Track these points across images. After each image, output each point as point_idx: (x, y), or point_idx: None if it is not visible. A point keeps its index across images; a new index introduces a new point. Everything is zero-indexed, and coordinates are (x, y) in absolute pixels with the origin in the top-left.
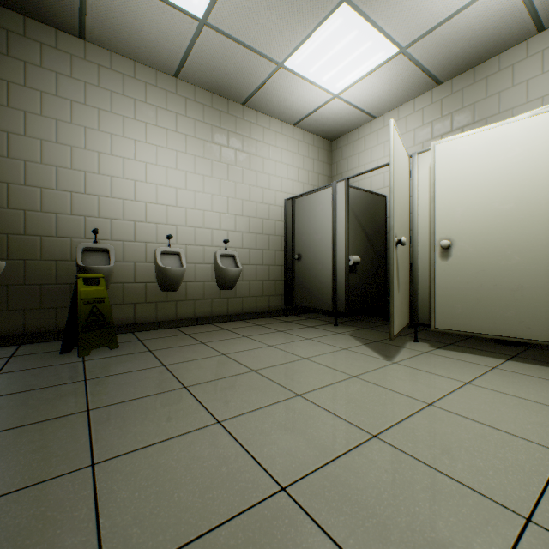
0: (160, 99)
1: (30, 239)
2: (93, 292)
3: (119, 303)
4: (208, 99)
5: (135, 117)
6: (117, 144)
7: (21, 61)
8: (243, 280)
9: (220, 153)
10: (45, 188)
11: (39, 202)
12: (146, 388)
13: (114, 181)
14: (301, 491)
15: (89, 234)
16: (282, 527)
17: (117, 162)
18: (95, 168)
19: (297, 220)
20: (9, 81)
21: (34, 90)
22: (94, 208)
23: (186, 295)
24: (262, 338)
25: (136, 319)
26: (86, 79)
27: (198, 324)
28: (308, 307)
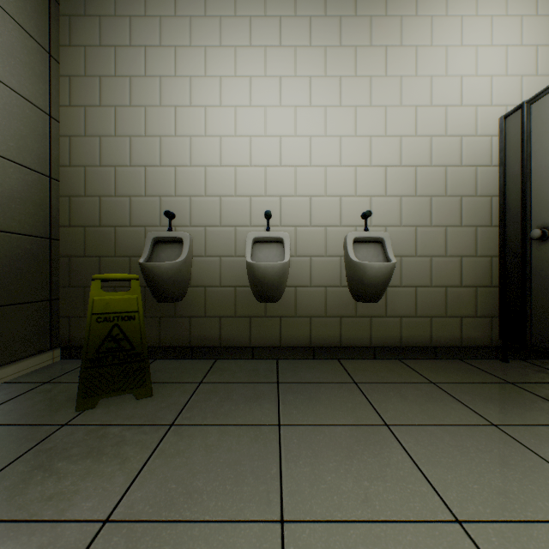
0: (256, 4)
1: (105, 231)
2: (117, 303)
3: (200, 315)
4: None
5: (220, 44)
6: (198, 89)
7: (97, 17)
8: (400, 285)
9: (356, 62)
10: (118, 166)
11: (113, 185)
12: None
13: (194, 142)
14: None
15: (165, 220)
16: None
17: (197, 115)
18: (171, 129)
19: (536, 151)
20: (86, 45)
21: (109, 48)
22: (171, 184)
23: (295, 308)
24: (430, 449)
25: (222, 340)
26: (161, 12)
27: (315, 358)
28: None
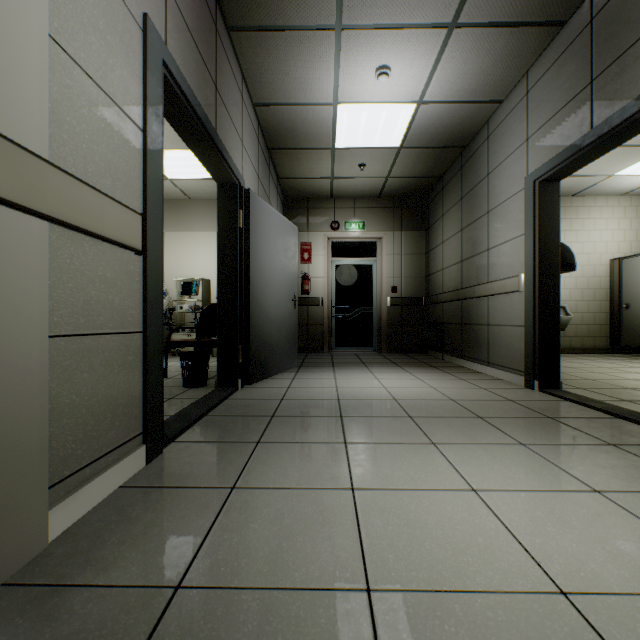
0: None
1: None
2: None
3: None
4: None
5: None
6: None
7: None
8: (570, 324)
9: None
10: None
11: None
12: None
13: None
14: (639, 380)
15: None
16: (634, 381)
17: None
18: None
19: (623, 277)
20: None
21: None
22: None
23: None
24: (597, 360)
25: None
26: None
27: None
28: (636, 346)
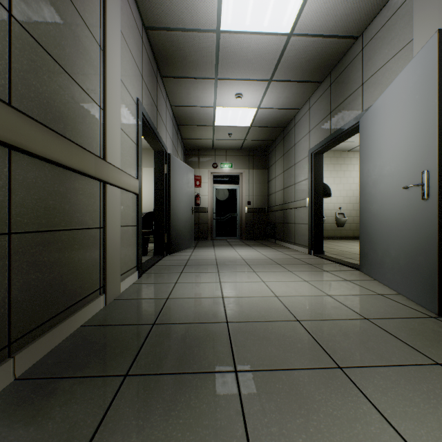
0: None
1: None
2: None
3: None
4: (332, 154)
5: None
6: None
7: None
8: (347, 223)
9: (337, 174)
10: None
11: None
12: (329, 245)
13: None
14: None
15: None
16: None
17: None
18: None
19: None
20: None
21: None
22: None
23: (324, 228)
24: (357, 243)
25: None
26: None
27: (328, 239)
28: None
